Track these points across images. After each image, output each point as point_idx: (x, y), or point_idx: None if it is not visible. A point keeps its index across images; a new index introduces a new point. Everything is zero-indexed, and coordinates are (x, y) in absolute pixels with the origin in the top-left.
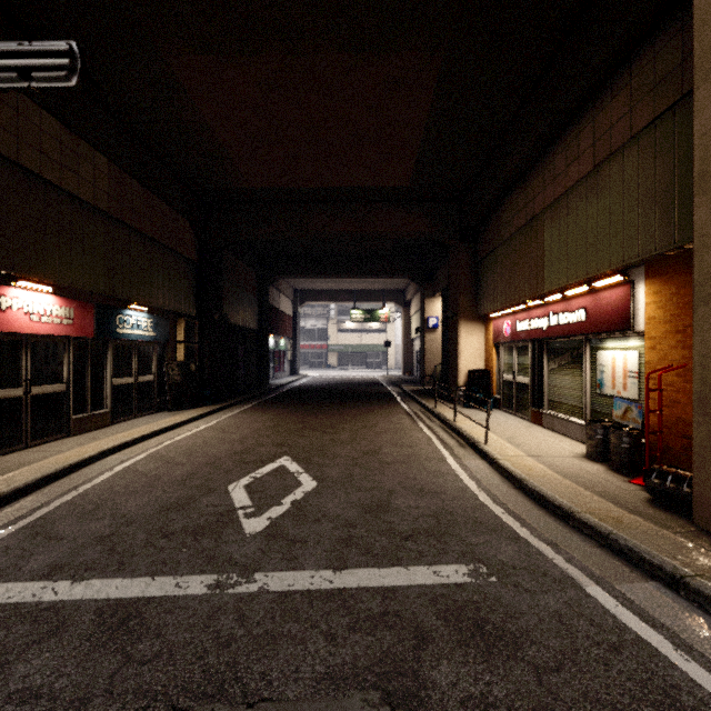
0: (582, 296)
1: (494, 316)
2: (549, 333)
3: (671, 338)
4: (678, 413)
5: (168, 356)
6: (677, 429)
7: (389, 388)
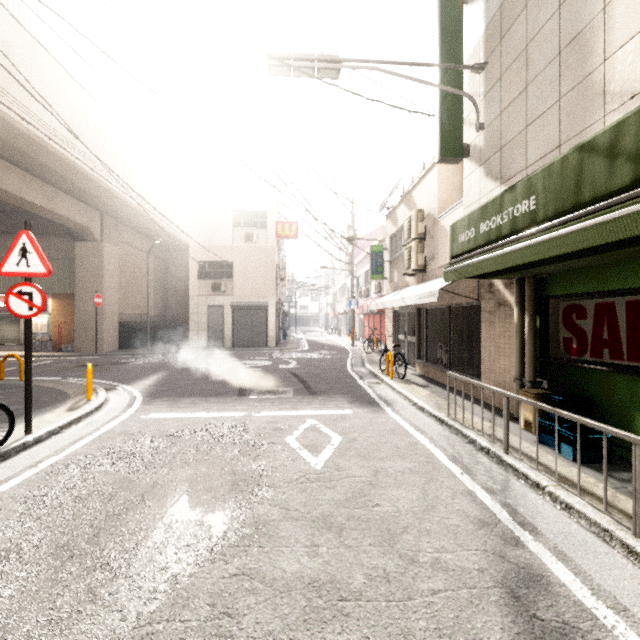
0: None
1: None
2: None
3: (61, 315)
4: (63, 334)
5: None
6: (62, 338)
7: None
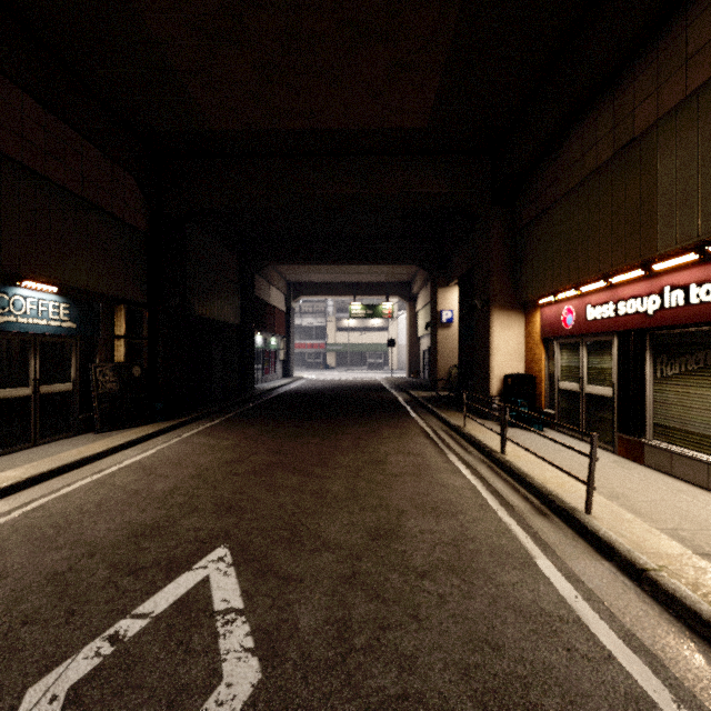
0: None
1: (545, 301)
2: (663, 320)
3: None
4: None
5: (99, 355)
6: None
7: (395, 393)
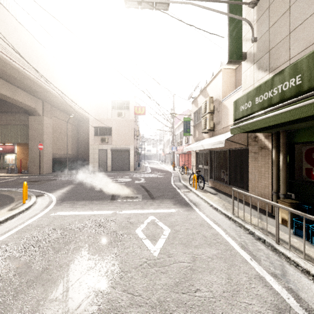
0: (1, 145)
1: None
2: None
3: (22, 154)
4: (23, 164)
5: None
6: (23, 166)
7: None
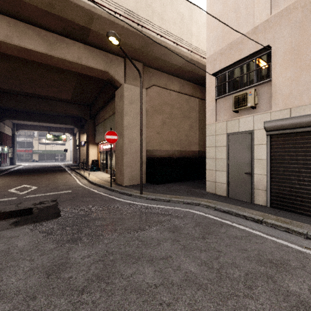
0: None
1: (99, 143)
2: (108, 150)
3: None
4: None
5: None
6: None
7: (65, 168)
